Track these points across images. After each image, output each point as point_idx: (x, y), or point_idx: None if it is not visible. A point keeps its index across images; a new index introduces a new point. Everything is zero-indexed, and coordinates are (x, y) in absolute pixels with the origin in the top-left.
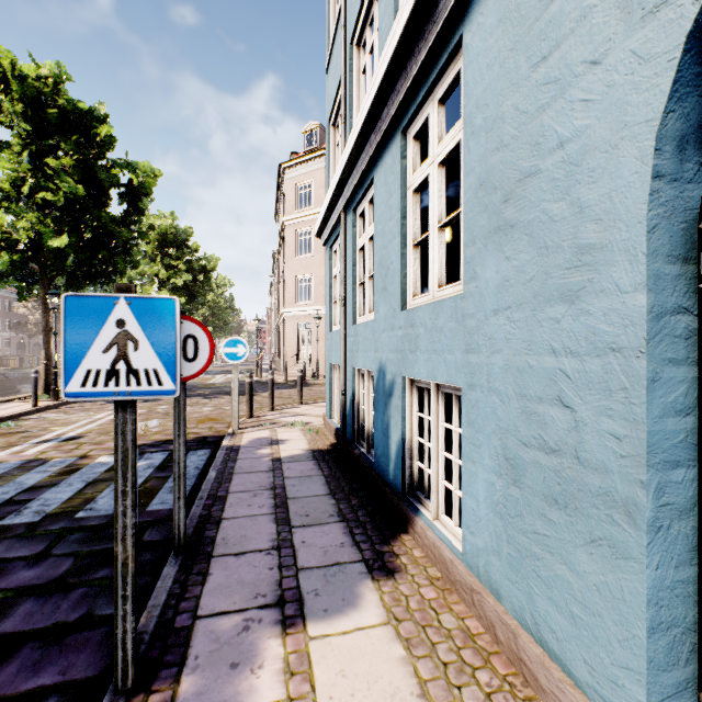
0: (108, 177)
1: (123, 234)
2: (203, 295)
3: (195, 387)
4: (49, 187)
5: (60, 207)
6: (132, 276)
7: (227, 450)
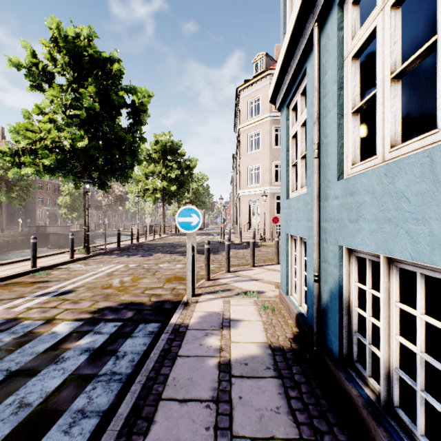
0: (117, 98)
1: (128, 138)
2: (187, 184)
3: (179, 245)
4: (78, 106)
5: (86, 121)
6: (147, 174)
7: (172, 332)
